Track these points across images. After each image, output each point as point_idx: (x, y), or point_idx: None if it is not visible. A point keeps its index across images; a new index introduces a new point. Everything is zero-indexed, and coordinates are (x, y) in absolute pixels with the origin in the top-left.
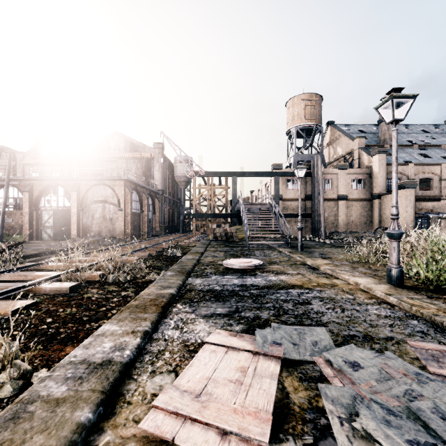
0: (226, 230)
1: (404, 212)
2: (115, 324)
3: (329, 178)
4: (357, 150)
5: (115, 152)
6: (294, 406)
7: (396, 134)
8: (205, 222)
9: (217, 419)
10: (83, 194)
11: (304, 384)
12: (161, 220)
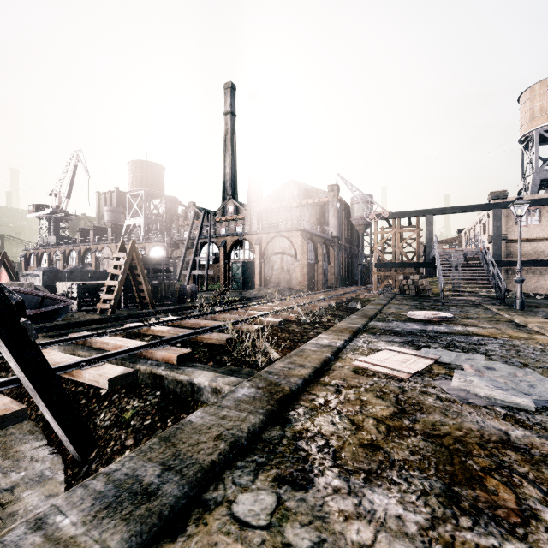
0: (416, 282)
1: None
2: (326, 335)
3: None
4: None
5: (289, 201)
6: (434, 372)
7: None
8: (389, 273)
9: (388, 366)
10: (264, 246)
11: (446, 369)
12: (336, 271)
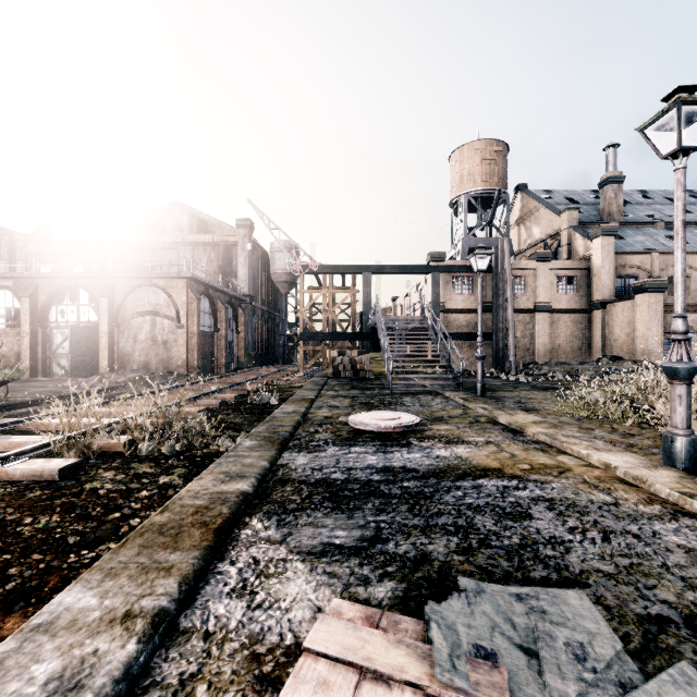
0: (354, 360)
1: (646, 330)
2: (93, 587)
3: (521, 276)
4: (565, 230)
5: (174, 234)
6: None
7: (684, 177)
8: (319, 347)
9: None
10: (119, 301)
11: None
12: (248, 344)
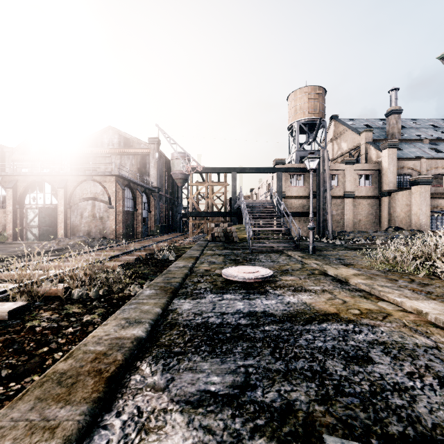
0: (226, 229)
1: (418, 210)
2: None
3: (335, 174)
4: (364, 144)
5: (108, 147)
6: None
7: None
8: (202, 221)
9: None
10: (71, 190)
11: None
12: (157, 219)
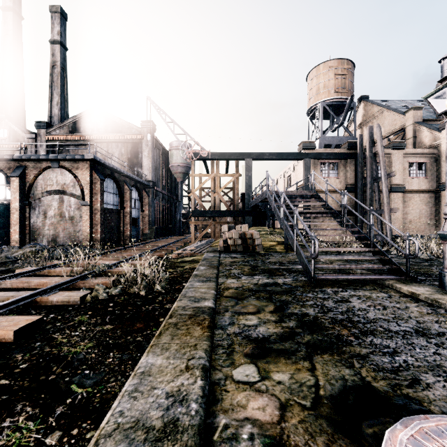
0: (244, 234)
1: None
2: None
3: (378, 162)
4: (411, 125)
5: (93, 133)
6: None
7: None
8: (208, 222)
9: None
10: (30, 181)
11: None
12: (151, 220)
